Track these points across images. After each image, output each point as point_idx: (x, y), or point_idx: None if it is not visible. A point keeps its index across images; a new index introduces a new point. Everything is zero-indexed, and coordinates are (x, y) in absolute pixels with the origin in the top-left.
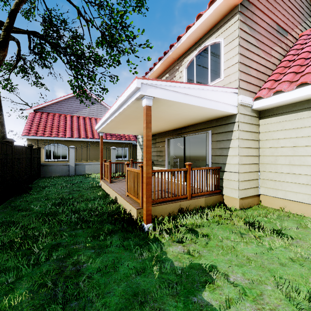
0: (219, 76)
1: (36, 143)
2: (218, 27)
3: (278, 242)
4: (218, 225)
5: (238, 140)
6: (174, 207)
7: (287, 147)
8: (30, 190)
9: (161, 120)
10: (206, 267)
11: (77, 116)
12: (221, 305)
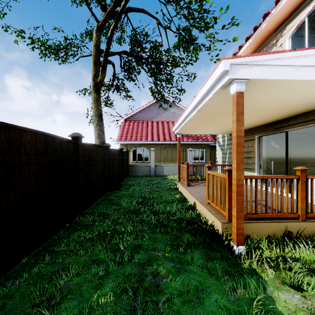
0: None
1: (126, 147)
2: None
3: None
4: None
5: None
6: (276, 229)
7: None
8: (121, 186)
9: (251, 112)
10: None
11: (156, 121)
12: None
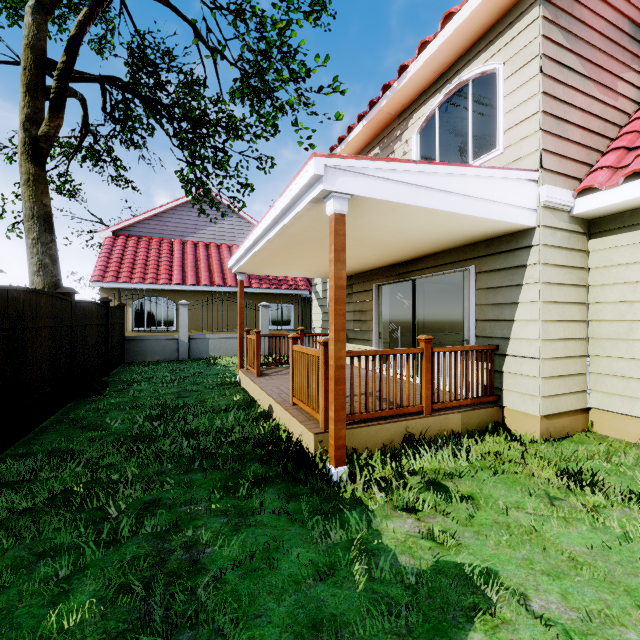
0: (493, 146)
1: (117, 295)
2: (492, 39)
3: None
4: (496, 475)
5: (538, 286)
6: (394, 432)
7: None
8: (105, 388)
9: (364, 245)
10: (473, 573)
11: (193, 243)
12: None
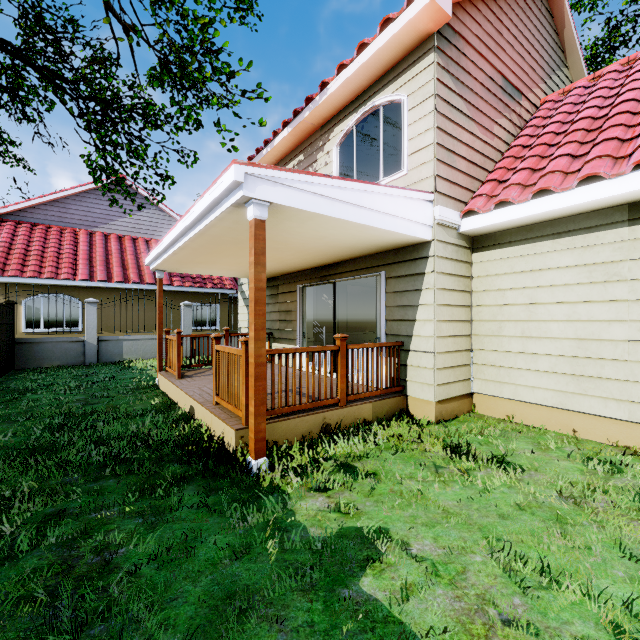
0: (400, 167)
1: (3, 291)
2: (399, 73)
3: (499, 478)
4: (397, 453)
5: (434, 291)
6: (313, 424)
7: (519, 305)
8: None
9: (287, 248)
10: (369, 532)
11: (104, 234)
12: (394, 598)
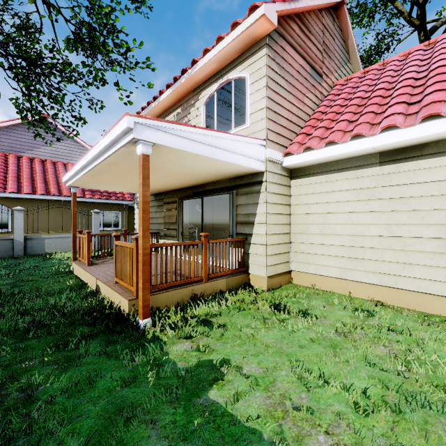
0: (245, 121)
1: None
2: (244, 59)
3: (302, 324)
4: (240, 311)
5: (266, 204)
6: (185, 294)
7: (319, 214)
8: None
9: (168, 173)
10: (216, 362)
11: (29, 158)
12: (229, 401)
